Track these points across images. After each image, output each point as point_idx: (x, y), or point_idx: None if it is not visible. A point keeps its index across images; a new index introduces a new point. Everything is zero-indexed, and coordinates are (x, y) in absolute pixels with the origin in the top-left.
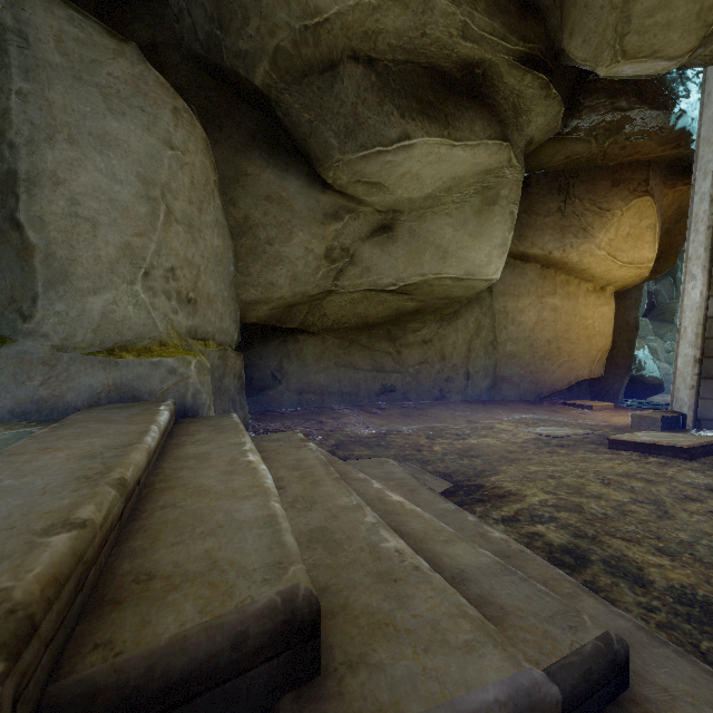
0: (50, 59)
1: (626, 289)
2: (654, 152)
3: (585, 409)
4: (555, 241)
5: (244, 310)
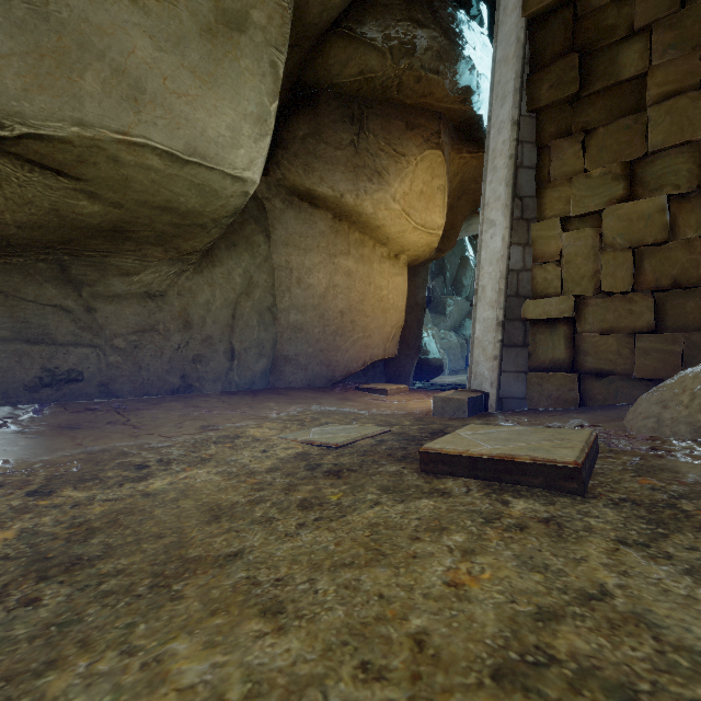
0: None
1: (417, 263)
2: (446, 100)
3: (380, 394)
4: (348, 181)
5: None
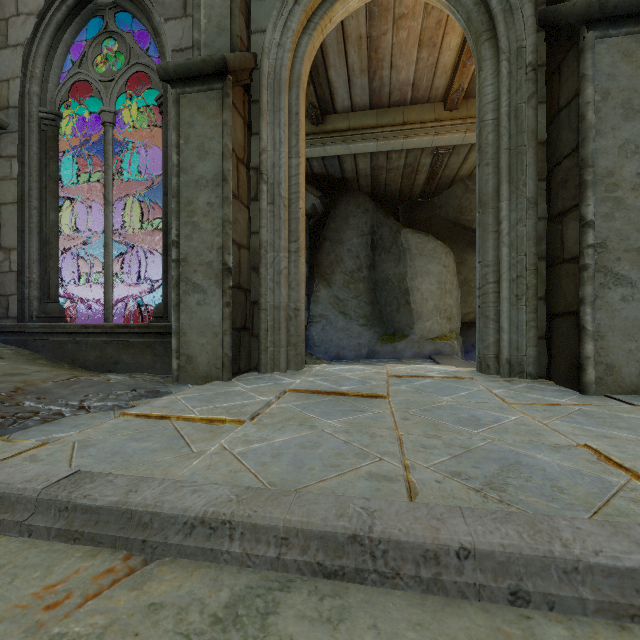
0: (414, 253)
1: None
2: None
3: None
4: None
5: (463, 317)
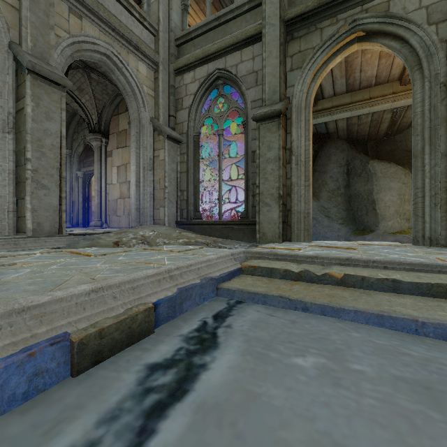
0: (379, 175)
1: None
2: None
3: None
4: None
5: None
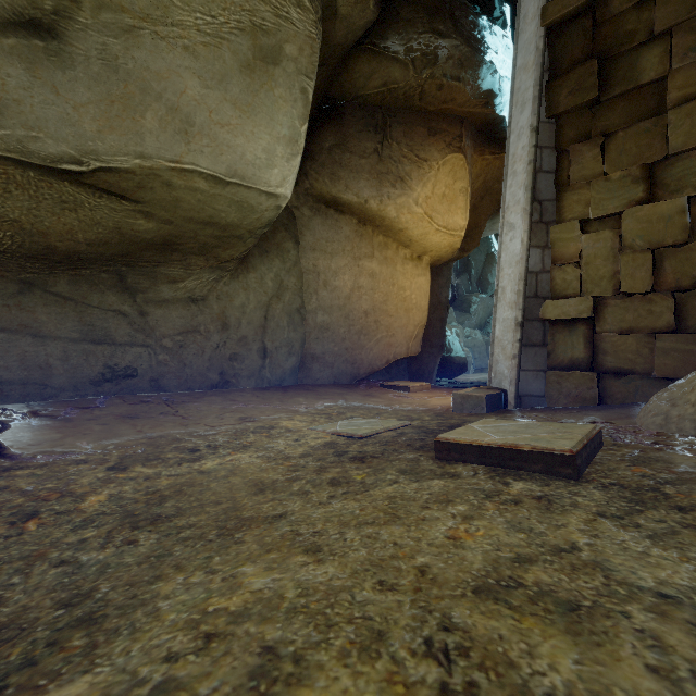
0: None
1: (440, 263)
2: (467, 104)
3: (403, 391)
4: (371, 188)
5: None
